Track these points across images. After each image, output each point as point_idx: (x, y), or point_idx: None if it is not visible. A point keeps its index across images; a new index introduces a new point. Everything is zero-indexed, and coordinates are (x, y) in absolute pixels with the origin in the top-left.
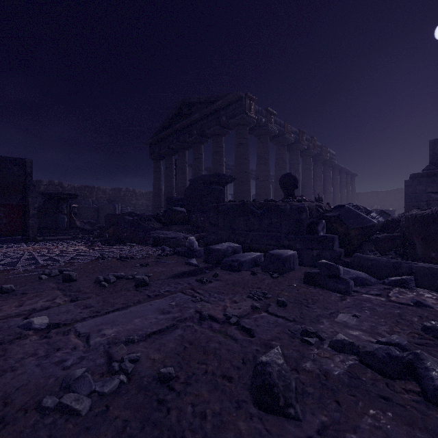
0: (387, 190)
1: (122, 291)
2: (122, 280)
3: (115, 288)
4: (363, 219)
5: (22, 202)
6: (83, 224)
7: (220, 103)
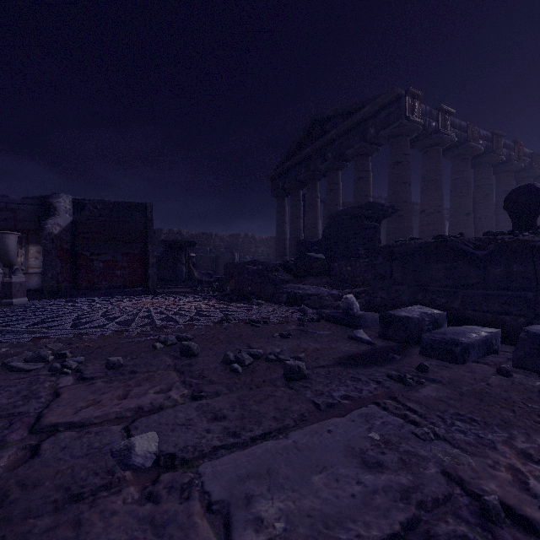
0: None
1: (266, 385)
2: (260, 361)
3: (253, 377)
4: None
5: (143, 251)
6: (201, 275)
7: (367, 110)
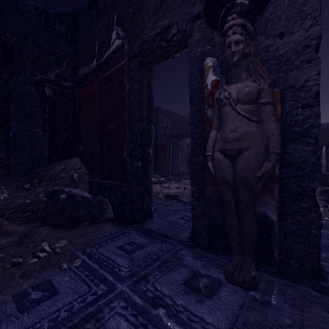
0: None
1: None
2: None
3: None
4: None
5: None
6: None
7: None
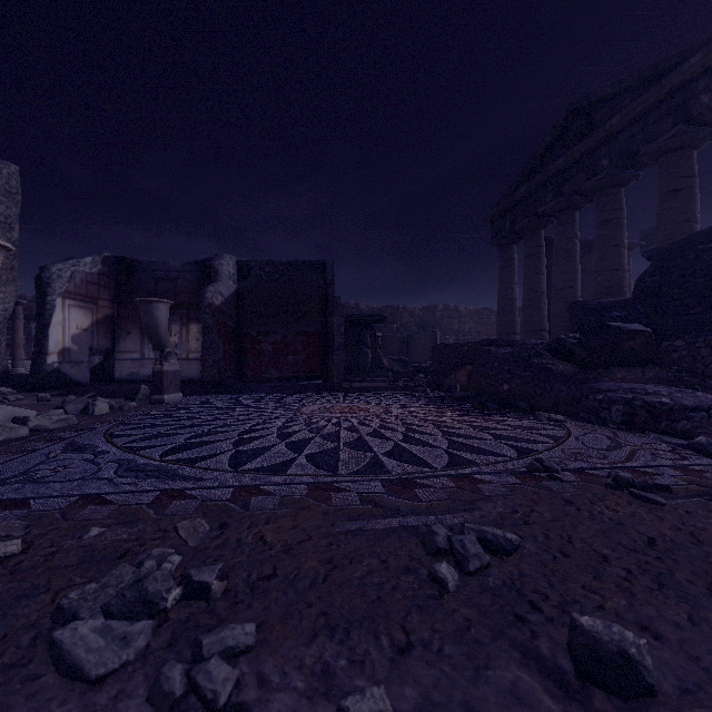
0: None
1: None
2: None
3: None
4: None
5: (321, 328)
6: (392, 362)
7: (696, 62)
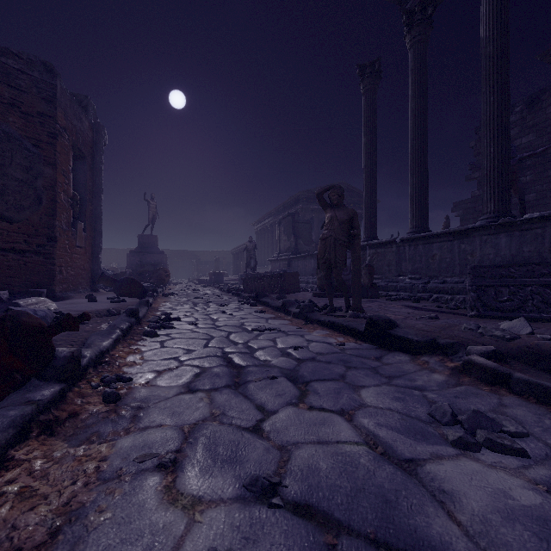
0: (124, 248)
1: None
2: None
3: None
4: (107, 273)
5: None
6: None
7: None
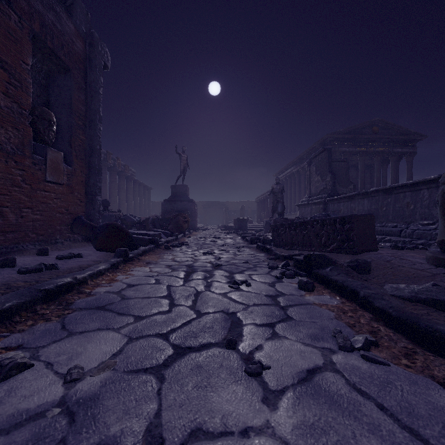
0: None
1: None
2: None
3: None
4: (132, 219)
5: None
6: None
7: None
